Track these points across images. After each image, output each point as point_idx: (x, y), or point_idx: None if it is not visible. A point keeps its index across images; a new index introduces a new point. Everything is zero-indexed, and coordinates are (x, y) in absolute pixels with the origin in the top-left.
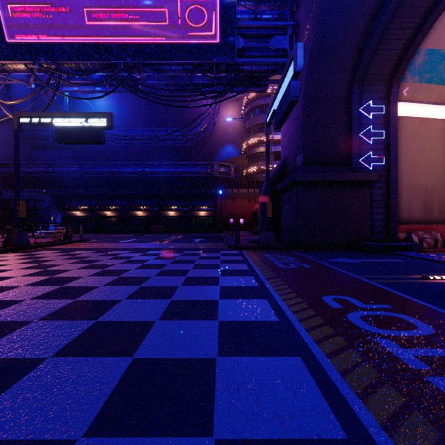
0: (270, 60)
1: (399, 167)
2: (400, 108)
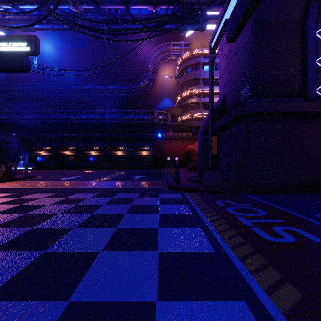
0: None
1: None
2: None
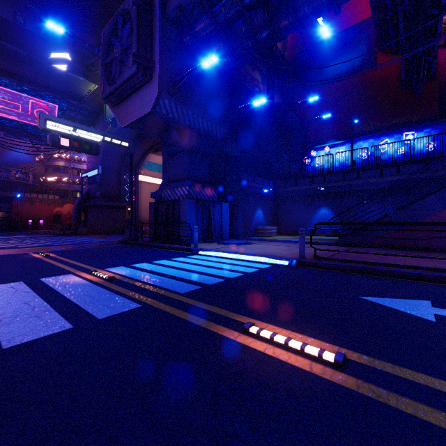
0: None
1: (141, 201)
2: (141, 177)
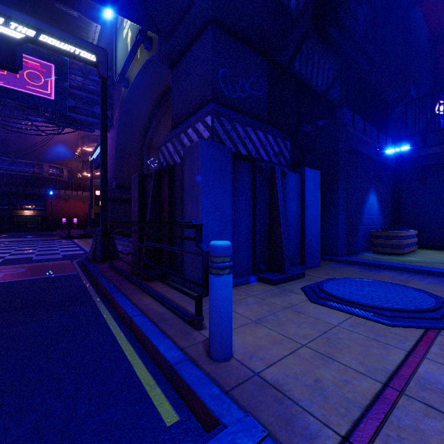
0: (94, 120)
1: None
2: None
